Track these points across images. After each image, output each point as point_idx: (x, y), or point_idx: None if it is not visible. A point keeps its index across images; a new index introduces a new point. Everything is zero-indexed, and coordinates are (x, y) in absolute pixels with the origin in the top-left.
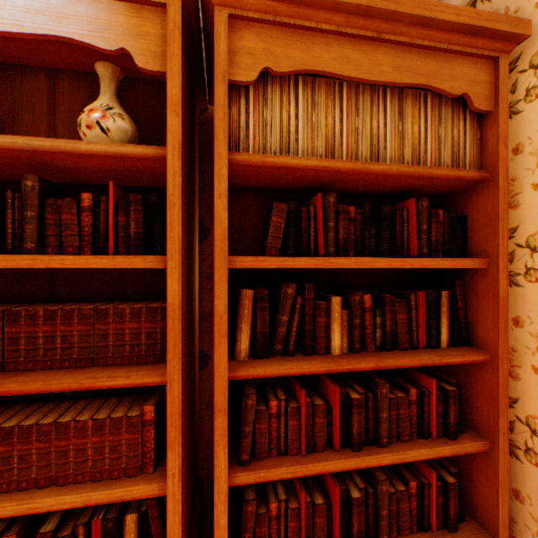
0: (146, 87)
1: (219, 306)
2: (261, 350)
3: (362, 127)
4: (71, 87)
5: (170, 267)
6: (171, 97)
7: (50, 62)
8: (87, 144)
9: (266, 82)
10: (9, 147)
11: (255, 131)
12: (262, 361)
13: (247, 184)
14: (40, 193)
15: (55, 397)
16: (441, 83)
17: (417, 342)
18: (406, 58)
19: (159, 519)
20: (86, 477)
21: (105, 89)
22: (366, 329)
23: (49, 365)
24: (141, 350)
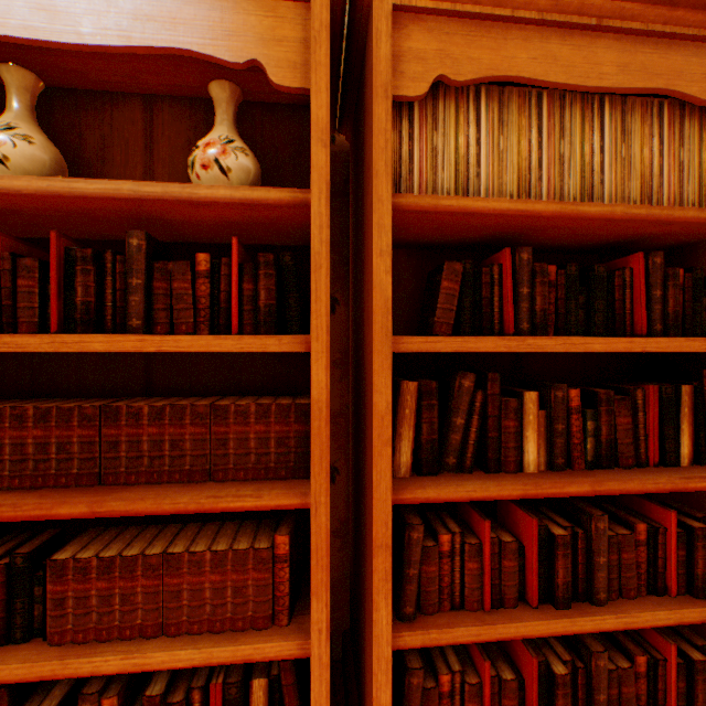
0: (265, 114)
1: (379, 404)
2: (428, 464)
3: (569, 153)
4: (172, 117)
5: (315, 351)
6: (316, 122)
7: (147, 86)
8: (207, 188)
9: (435, 97)
10: (112, 195)
11: (422, 164)
12: (431, 480)
13: (401, 238)
14: (147, 255)
15: (152, 518)
16: (688, 86)
17: (645, 457)
18: (636, 52)
19: (294, 688)
20: (203, 627)
21: (222, 117)
22: (573, 438)
23: (155, 478)
24: (270, 461)
